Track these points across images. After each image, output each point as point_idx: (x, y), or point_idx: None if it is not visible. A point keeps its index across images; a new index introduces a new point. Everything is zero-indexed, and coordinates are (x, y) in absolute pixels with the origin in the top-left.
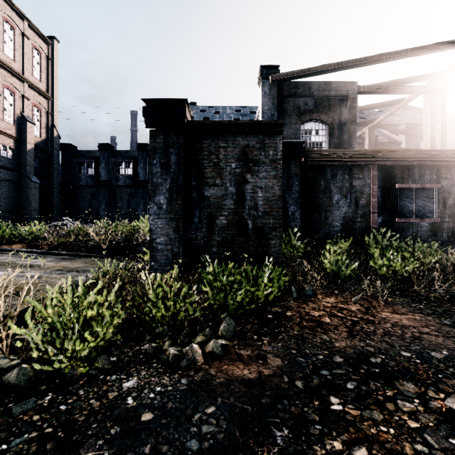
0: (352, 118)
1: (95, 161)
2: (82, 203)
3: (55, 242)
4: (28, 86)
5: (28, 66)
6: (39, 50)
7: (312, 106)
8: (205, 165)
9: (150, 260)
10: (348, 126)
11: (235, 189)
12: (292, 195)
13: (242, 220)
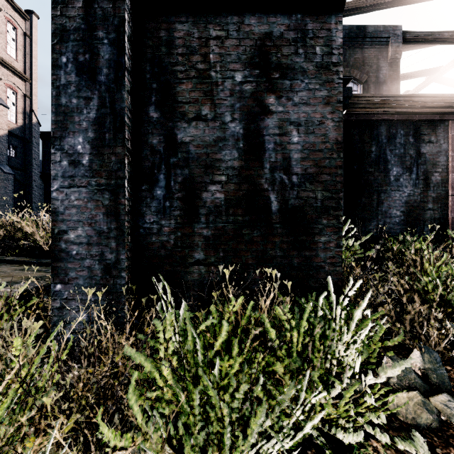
0: (394, 75)
1: None
2: None
3: None
4: None
5: (1, 41)
6: (14, 24)
7: None
8: (178, 76)
9: (53, 279)
10: (388, 85)
11: (243, 127)
12: None
13: (256, 192)
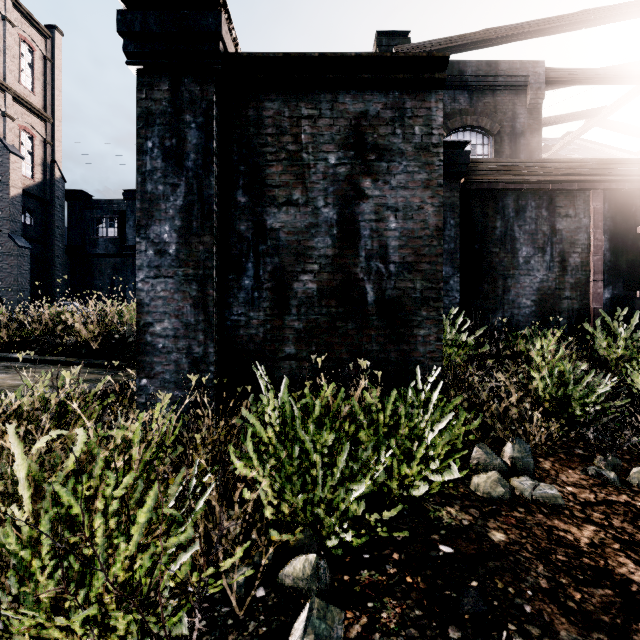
0: (535, 124)
1: (119, 217)
2: (100, 281)
3: (5, 337)
4: (12, 99)
5: (13, 68)
6: (31, 44)
7: (465, 104)
8: (267, 158)
9: (138, 374)
10: (526, 137)
11: (337, 212)
12: (444, 246)
13: (351, 282)
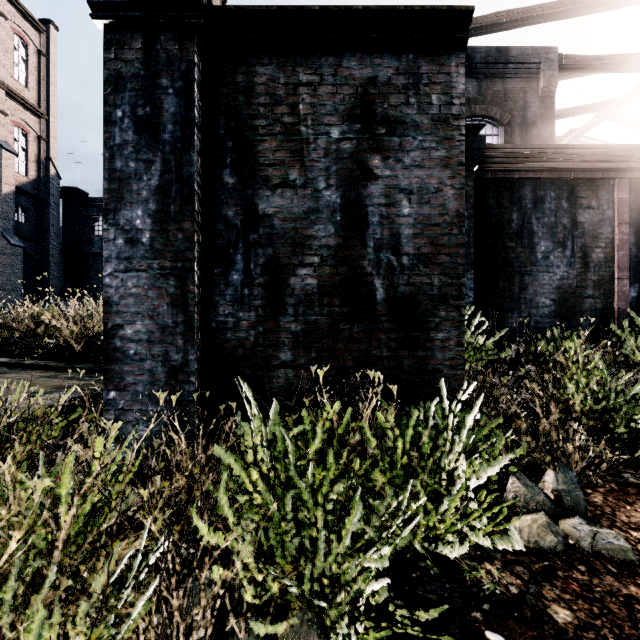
0: (547, 113)
1: None
2: (96, 280)
3: None
4: (5, 94)
5: (6, 62)
6: (25, 39)
7: (474, 93)
8: (259, 131)
9: (105, 385)
10: (538, 128)
11: (340, 195)
12: None
13: (357, 276)
